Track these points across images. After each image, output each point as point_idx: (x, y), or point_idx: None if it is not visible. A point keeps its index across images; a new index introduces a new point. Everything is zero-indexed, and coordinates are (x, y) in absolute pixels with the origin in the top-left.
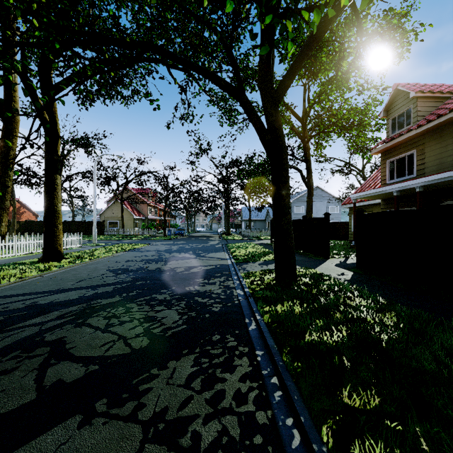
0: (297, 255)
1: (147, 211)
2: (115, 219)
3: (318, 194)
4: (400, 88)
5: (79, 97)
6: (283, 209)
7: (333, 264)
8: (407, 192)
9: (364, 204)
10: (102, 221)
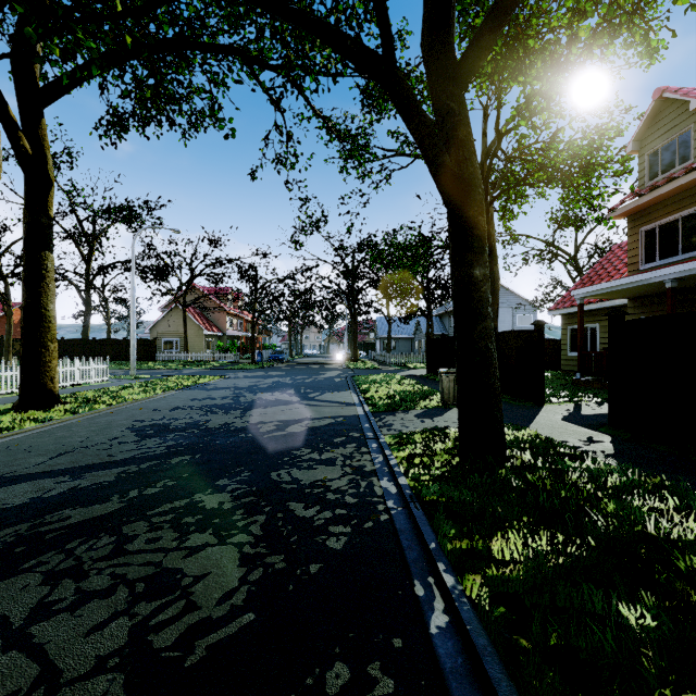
0: None
1: (226, 323)
2: (175, 335)
3: (500, 295)
4: (668, 96)
5: (100, 123)
6: (477, 308)
7: (557, 416)
8: (687, 283)
9: (592, 307)
10: (152, 339)
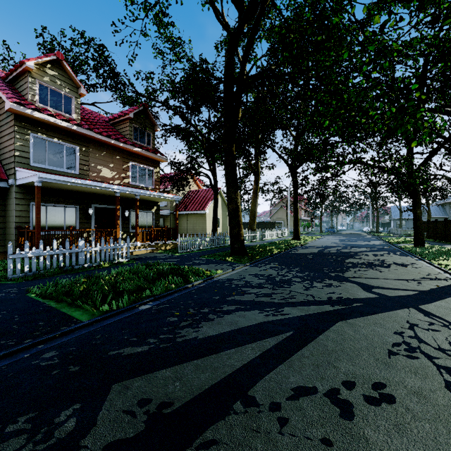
0: (437, 242)
1: (301, 213)
2: (280, 220)
3: None
4: None
5: None
6: (417, 218)
7: None
8: None
9: None
10: (274, 222)
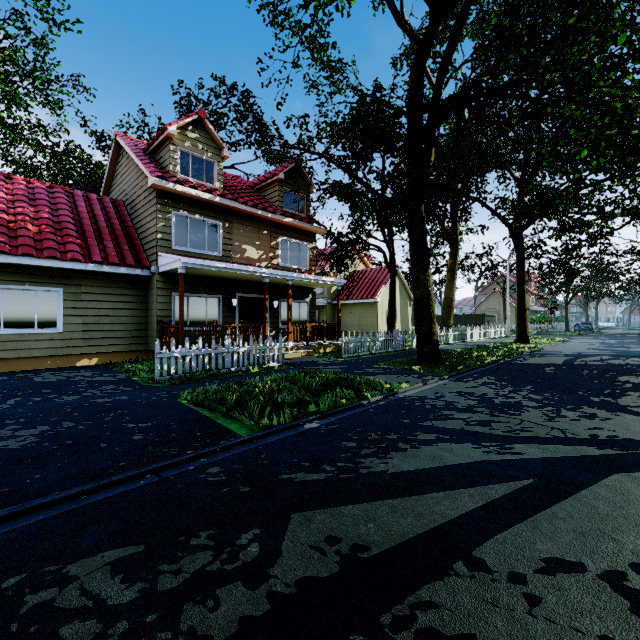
0: None
1: (529, 301)
2: (492, 311)
3: None
4: None
5: None
6: None
7: None
8: None
9: None
10: (482, 315)
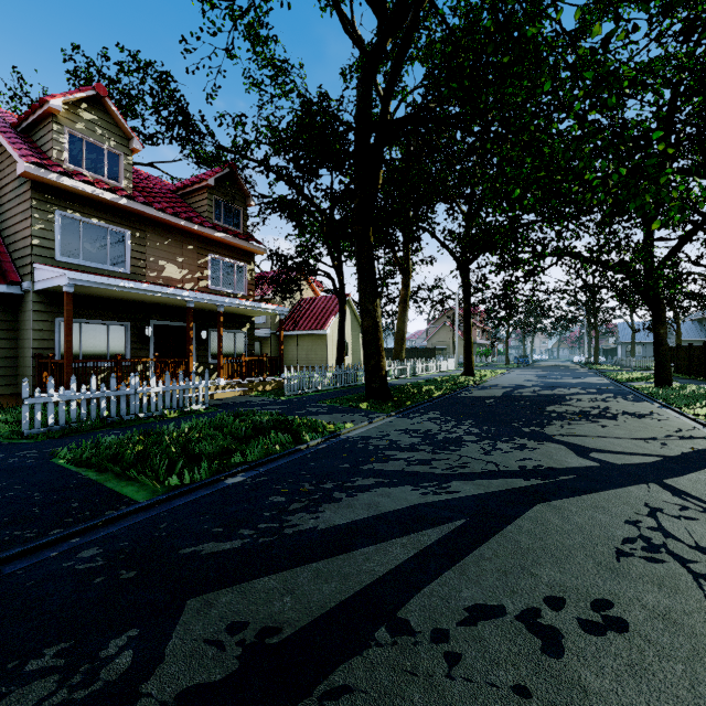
0: (692, 380)
1: (476, 334)
2: (443, 344)
3: None
4: None
5: None
6: (661, 342)
7: None
8: None
9: None
10: (433, 348)
